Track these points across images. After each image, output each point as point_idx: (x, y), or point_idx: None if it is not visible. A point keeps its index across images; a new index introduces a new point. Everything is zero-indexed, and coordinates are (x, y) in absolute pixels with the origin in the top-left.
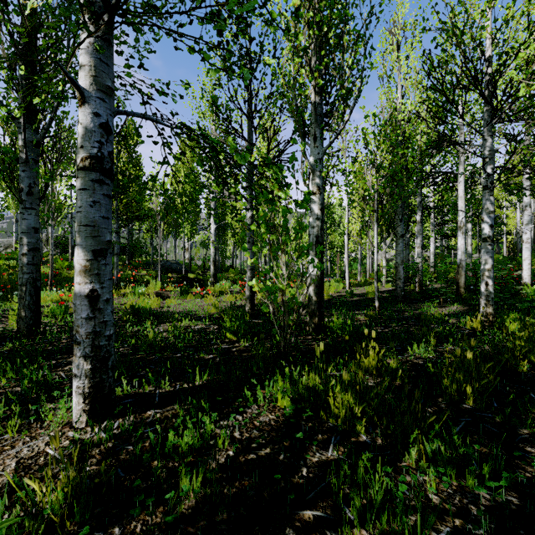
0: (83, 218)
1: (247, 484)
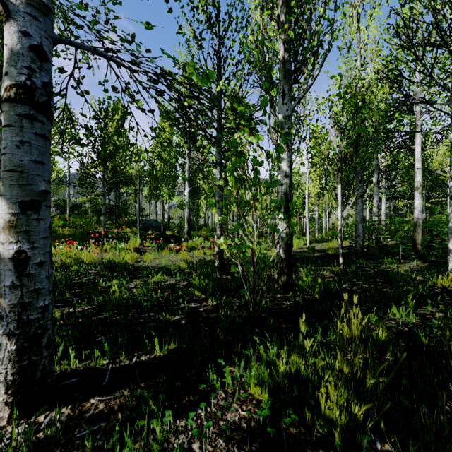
0: (7, 162)
1: None
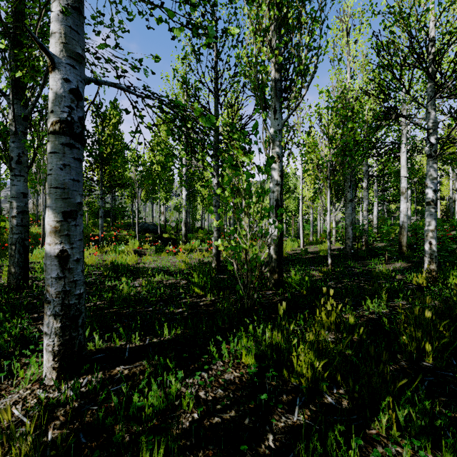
0: (53, 181)
1: (211, 454)
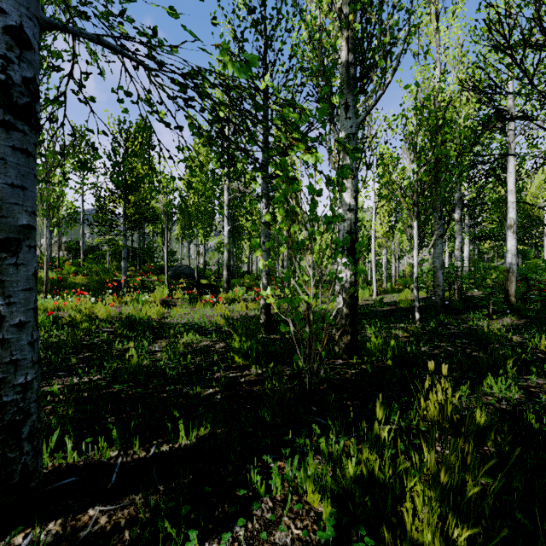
0: None
1: None
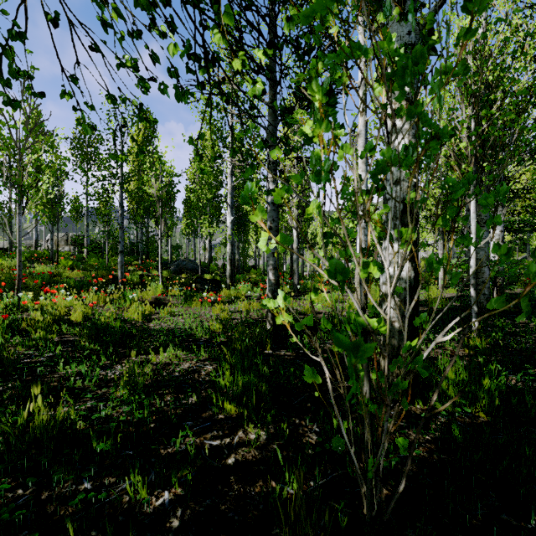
0: None
1: None
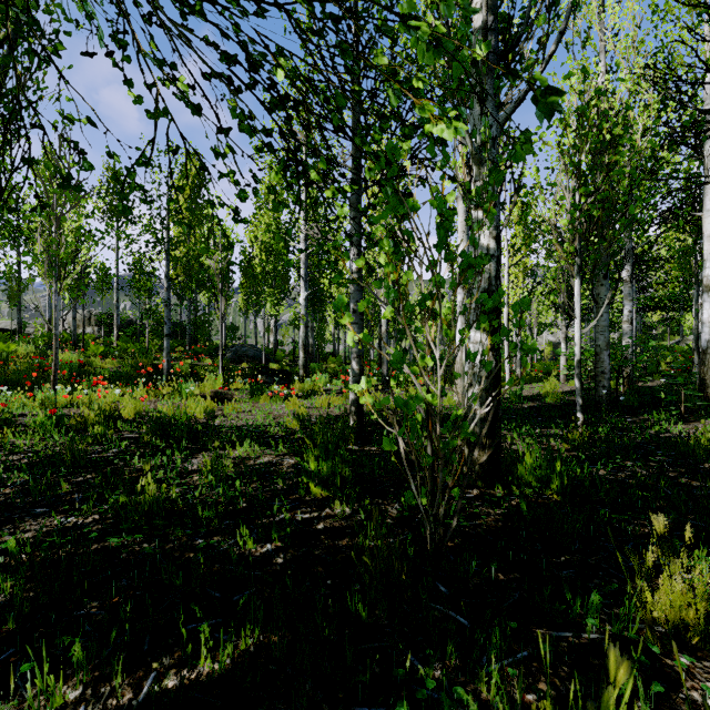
0: None
1: None
